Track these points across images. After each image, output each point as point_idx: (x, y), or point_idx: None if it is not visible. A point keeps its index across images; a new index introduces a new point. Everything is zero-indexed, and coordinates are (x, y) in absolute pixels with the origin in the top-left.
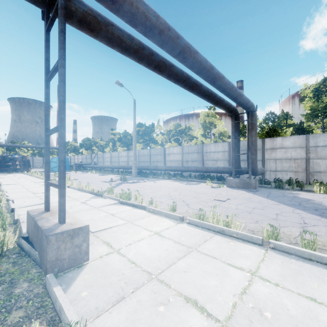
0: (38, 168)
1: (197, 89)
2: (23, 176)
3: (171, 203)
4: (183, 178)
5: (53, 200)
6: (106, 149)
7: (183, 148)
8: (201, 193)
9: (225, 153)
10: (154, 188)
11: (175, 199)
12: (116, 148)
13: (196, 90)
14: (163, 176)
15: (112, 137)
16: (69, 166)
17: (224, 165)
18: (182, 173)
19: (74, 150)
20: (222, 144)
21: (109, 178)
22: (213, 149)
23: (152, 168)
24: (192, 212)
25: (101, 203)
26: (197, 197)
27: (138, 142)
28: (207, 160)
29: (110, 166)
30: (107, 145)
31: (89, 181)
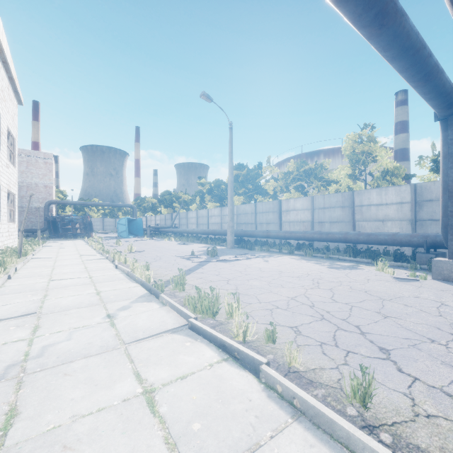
0: (108, 232)
1: (394, 25)
2: (78, 243)
3: (328, 340)
4: (318, 253)
5: (61, 303)
6: (191, 206)
7: (314, 200)
8: (386, 298)
9: (404, 205)
10: (267, 275)
11: (330, 317)
12: (205, 204)
13: (391, 29)
14: (278, 248)
15: (200, 189)
16: (142, 230)
17: (401, 230)
18: (312, 244)
19: (152, 208)
20: (395, 189)
21: (190, 250)
22: (375, 199)
23: (259, 235)
24: (450, 422)
25: (146, 322)
26: (391, 317)
27: (236, 195)
28: (363, 220)
29: (195, 230)
30: (193, 201)
31: (157, 254)
